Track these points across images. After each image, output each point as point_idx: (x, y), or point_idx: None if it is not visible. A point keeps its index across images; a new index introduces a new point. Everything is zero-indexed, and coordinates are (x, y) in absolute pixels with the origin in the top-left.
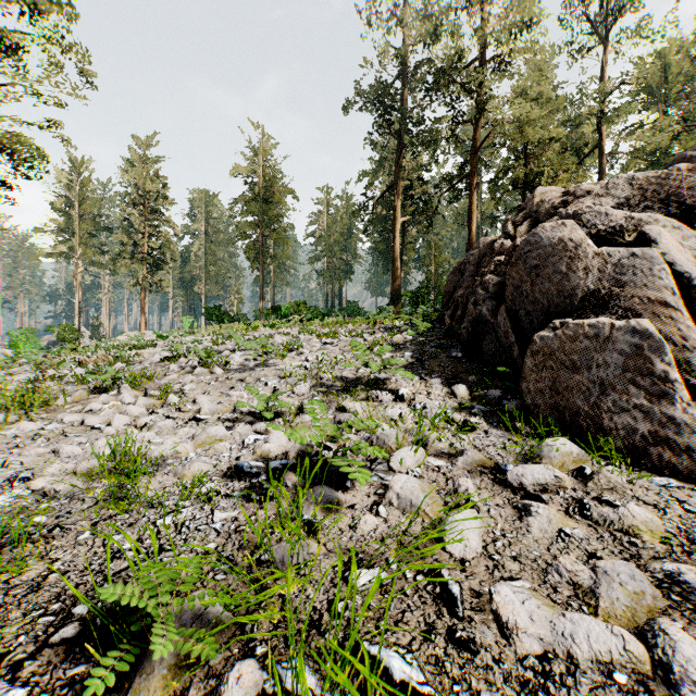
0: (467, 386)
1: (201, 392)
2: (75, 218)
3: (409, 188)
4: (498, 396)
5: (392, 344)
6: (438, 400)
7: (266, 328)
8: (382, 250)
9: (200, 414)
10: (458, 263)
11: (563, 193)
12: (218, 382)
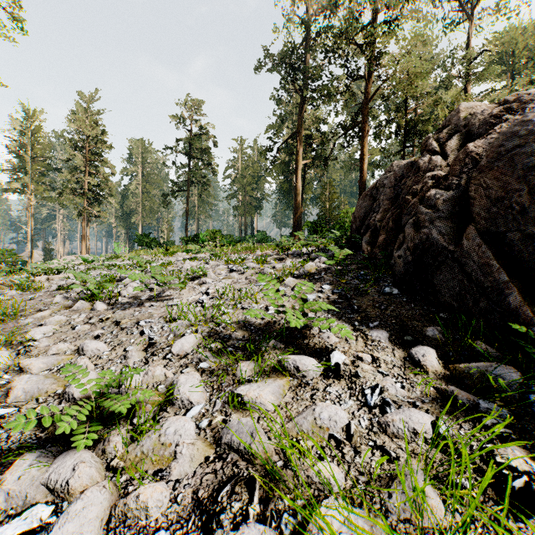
0: (430, 346)
1: (54, 343)
2: (28, 159)
3: (308, 137)
4: (513, 381)
5: (304, 273)
6: (397, 377)
7: (183, 253)
8: (285, 189)
9: (6, 402)
10: (368, 188)
11: (497, 104)
12: (87, 325)
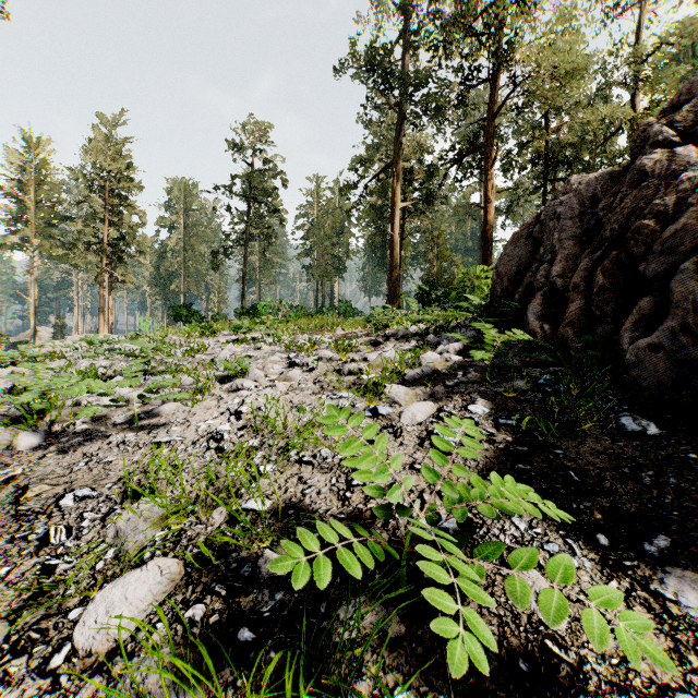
0: None
1: None
2: (30, 204)
3: (409, 171)
4: None
5: (425, 375)
6: None
7: (230, 332)
8: (377, 244)
9: None
10: (522, 226)
11: None
12: None
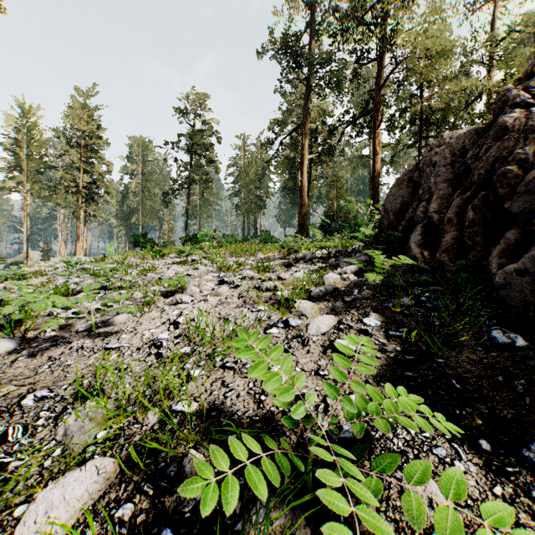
0: None
1: None
2: (23, 157)
3: (314, 130)
4: None
5: (327, 292)
6: None
7: (176, 255)
8: (290, 187)
9: None
10: (404, 172)
11: None
12: None
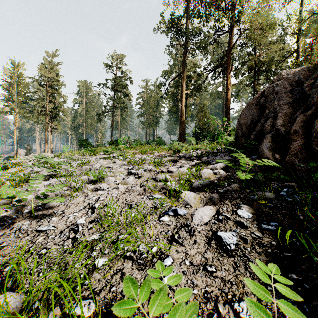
0: None
1: None
2: (14, 93)
3: (189, 76)
4: None
5: (205, 185)
6: None
7: (104, 153)
8: (174, 111)
9: None
10: (253, 98)
11: None
12: None
